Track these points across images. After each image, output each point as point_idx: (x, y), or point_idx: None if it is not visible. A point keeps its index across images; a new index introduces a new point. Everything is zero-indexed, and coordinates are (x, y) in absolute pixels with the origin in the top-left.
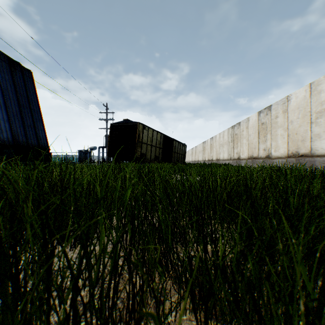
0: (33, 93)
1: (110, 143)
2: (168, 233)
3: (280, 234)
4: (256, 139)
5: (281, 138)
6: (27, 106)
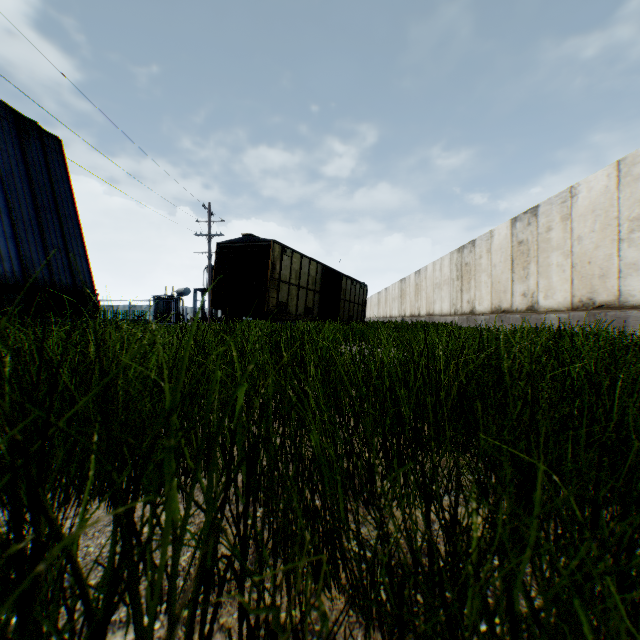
0: (64, 182)
1: (217, 283)
2: (335, 485)
3: (602, 492)
4: (507, 273)
5: (557, 271)
6: (52, 209)
